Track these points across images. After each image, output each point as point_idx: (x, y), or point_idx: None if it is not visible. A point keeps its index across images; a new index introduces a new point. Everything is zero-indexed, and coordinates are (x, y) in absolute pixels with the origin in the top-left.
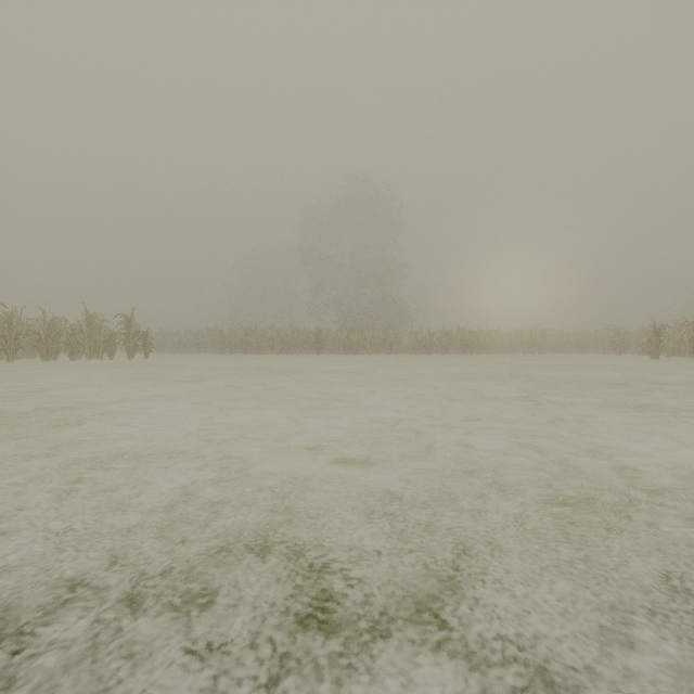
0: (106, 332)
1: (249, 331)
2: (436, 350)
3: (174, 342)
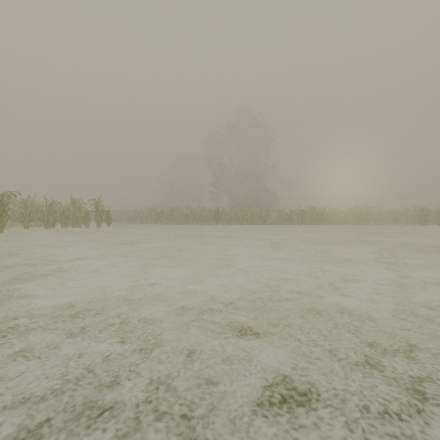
0: (84, 210)
1: (173, 209)
2: (294, 222)
3: (126, 216)
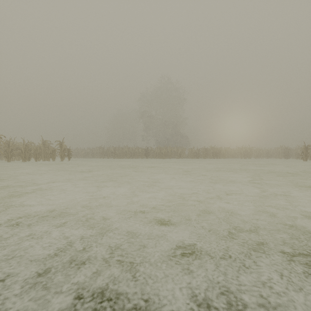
0: (51, 148)
1: (116, 148)
2: (200, 157)
3: (82, 153)
